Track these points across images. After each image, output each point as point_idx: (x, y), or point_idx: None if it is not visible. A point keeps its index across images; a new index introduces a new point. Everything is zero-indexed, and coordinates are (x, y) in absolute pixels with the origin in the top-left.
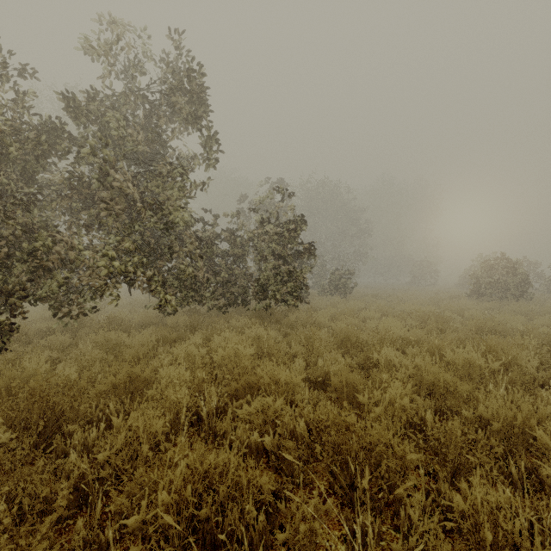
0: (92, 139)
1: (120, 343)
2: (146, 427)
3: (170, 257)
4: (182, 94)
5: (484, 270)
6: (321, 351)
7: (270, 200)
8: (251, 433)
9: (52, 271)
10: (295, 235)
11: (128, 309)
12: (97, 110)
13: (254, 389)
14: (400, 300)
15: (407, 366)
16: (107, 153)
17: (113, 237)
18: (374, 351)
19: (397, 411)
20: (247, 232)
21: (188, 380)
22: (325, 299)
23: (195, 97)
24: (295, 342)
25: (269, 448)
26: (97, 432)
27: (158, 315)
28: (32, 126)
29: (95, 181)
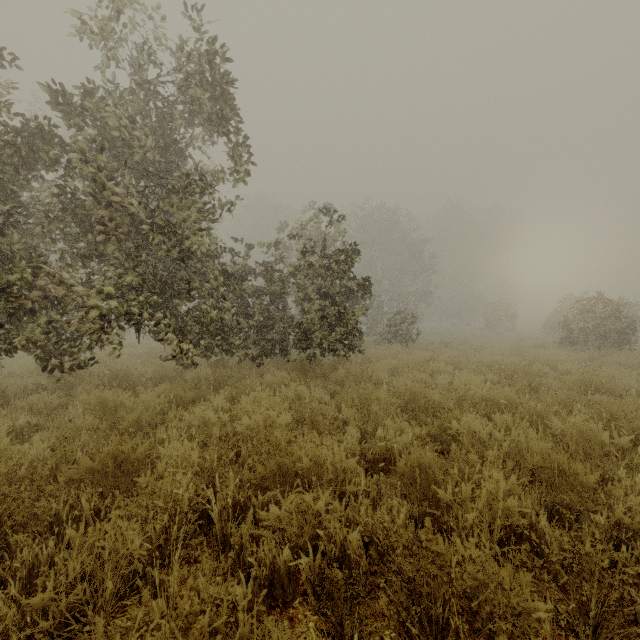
0: (83, 140)
1: (121, 405)
2: (112, 552)
3: (188, 295)
4: (203, 88)
5: (576, 313)
6: (380, 417)
7: (316, 228)
8: (280, 552)
9: (34, 313)
10: (346, 268)
11: (143, 360)
12: (96, 109)
13: (288, 476)
14: (474, 349)
15: (499, 440)
16: (103, 160)
17: (112, 268)
18: (452, 419)
19: (497, 517)
20: (287, 266)
21: (195, 463)
22: (383, 347)
23: (219, 91)
24: (346, 403)
25: (307, 576)
26: (60, 542)
27: (177, 368)
28: (11, 127)
29: (92, 198)
